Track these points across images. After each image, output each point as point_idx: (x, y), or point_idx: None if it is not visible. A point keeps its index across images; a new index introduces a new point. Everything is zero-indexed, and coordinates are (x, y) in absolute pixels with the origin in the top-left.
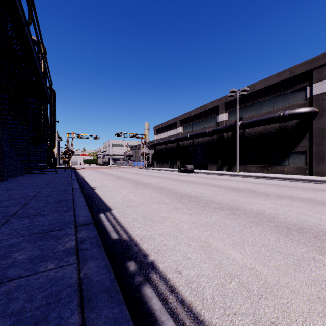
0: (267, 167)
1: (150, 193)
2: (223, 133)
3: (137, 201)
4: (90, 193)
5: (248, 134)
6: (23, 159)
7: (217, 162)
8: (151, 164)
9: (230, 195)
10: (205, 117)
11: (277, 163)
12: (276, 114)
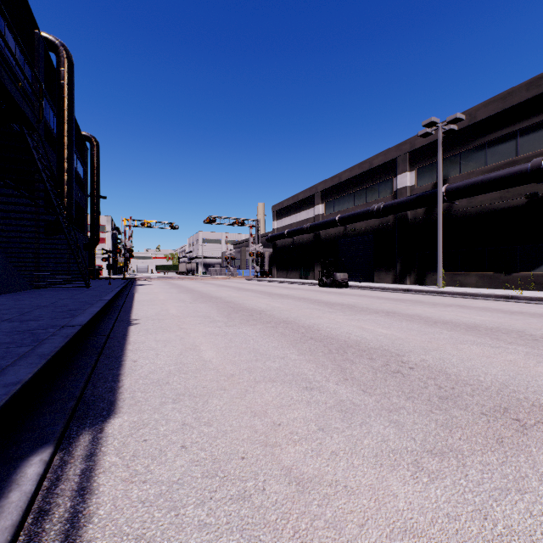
0: (504, 277)
1: (257, 339)
2: (407, 211)
3: (216, 369)
4: (112, 335)
5: (460, 211)
6: (22, 260)
7: (394, 267)
8: (268, 273)
9: (481, 350)
10: (369, 183)
11: (529, 269)
12: (531, 164)
